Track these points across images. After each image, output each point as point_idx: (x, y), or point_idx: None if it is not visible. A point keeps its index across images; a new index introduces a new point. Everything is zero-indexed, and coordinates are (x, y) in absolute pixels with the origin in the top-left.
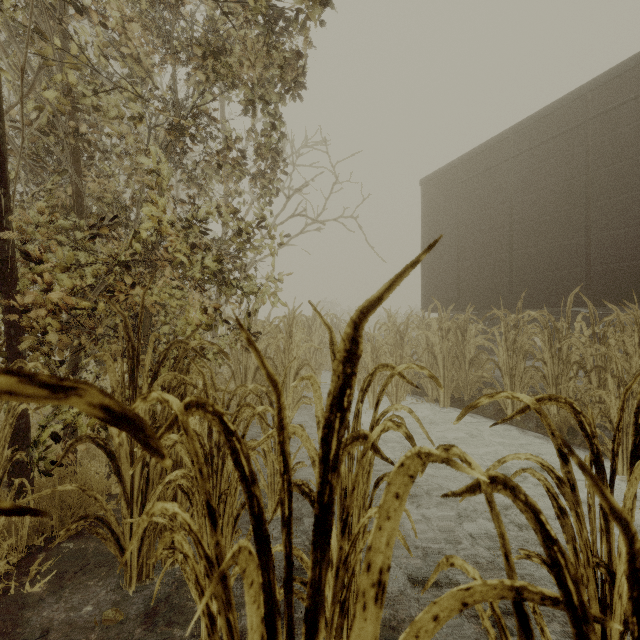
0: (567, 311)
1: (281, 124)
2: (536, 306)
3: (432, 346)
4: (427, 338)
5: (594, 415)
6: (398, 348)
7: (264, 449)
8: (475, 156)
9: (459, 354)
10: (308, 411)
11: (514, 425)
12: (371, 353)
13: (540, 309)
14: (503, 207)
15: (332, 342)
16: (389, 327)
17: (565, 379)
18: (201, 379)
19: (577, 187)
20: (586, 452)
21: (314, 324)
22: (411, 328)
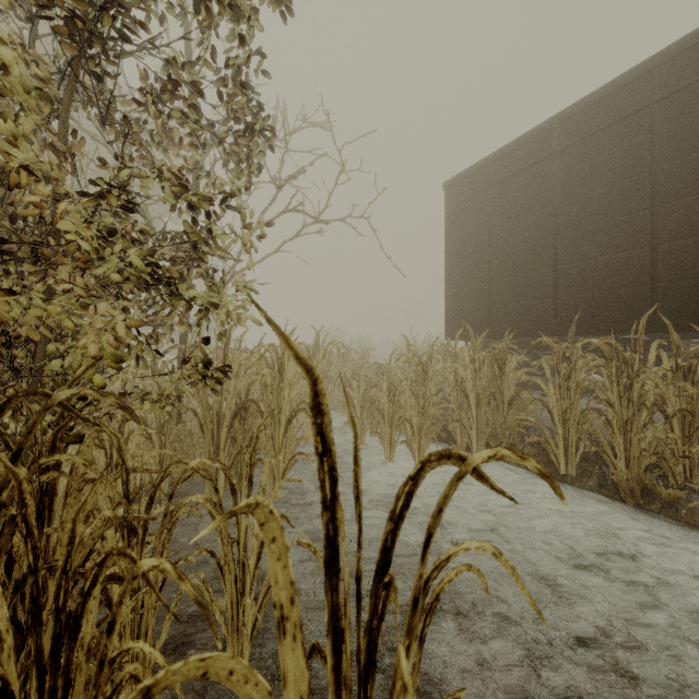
0: (639, 338)
1: (250, 30)
2: (587, 332)
3: (462, 382)
4: (455, 372)
5: (676, 473)
6: (420, 384)
7: (220, 563)
8: (510, 152)
9: (496, 392)
10: (307, 467)
11: (569, 483)
12: (387, 391)
13: (586, 336)
14: (545, 213)
15: (317, 406)
16: (409, 358)
17: (637, 426)
18: (80, 461)
19: (639, 186)
20: (669, 523)
21: (316, 355)
22: (436, 359)
